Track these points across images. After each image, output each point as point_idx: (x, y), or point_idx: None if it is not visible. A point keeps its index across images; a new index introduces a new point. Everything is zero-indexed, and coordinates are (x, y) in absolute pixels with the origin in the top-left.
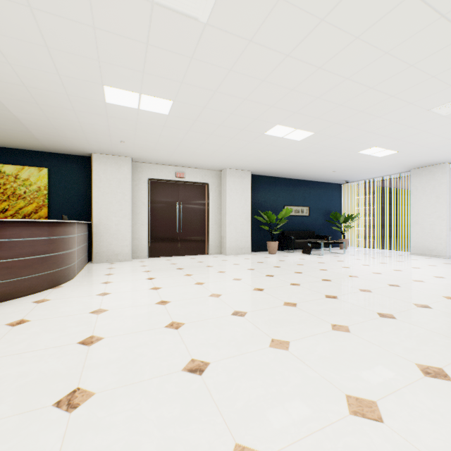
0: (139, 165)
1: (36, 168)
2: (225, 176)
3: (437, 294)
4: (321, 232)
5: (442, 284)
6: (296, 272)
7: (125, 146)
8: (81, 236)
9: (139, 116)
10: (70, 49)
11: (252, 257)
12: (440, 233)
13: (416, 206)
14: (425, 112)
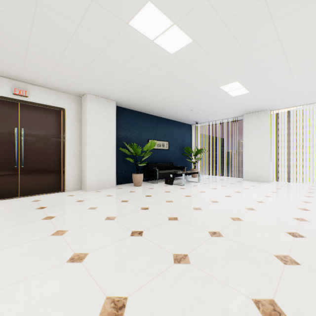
0: None
1: None
2: (86, 102)
3: None
4: (178, 163)
5: None
6: (170, 218)
7: None
8: None
9: None
10: None
11: (116, 193)
12: (264, 164)
13: (247, 143)
14: None
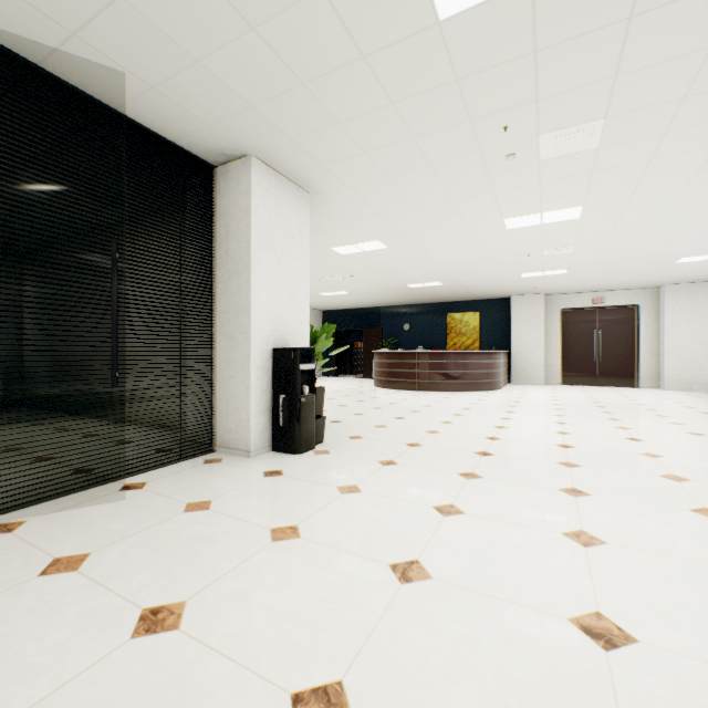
0: (551, 297)
1: (472, 313)
2: (662, 294)
3: None
4: None
5: None
6: None
7: (537, 289)
8: (503, 362)
9: (544, 277)
10: (505, 270)
11: (700, 394)
12: None
13: None
14: None
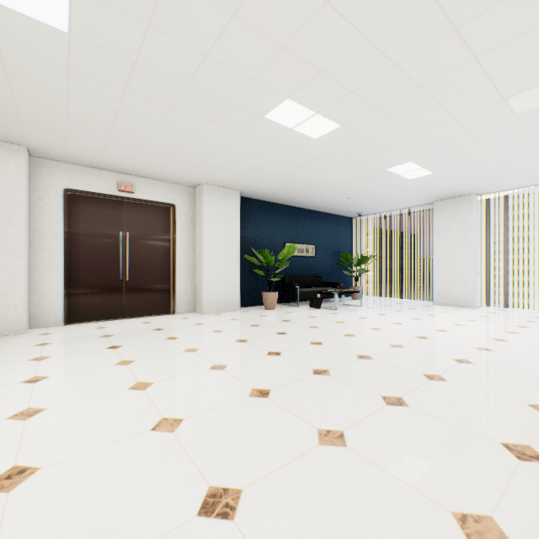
0: (46, 163)
1: None
2: (202, 195)
3: (533, 375)
4: (330, 277)
5: (517, 353)
6: (313, 342)
7: (1, 117)
8: None
9: None
10: None
11: (242, 316)
12: (467, 279)
13: (440, 246)
14: (499, 103)
